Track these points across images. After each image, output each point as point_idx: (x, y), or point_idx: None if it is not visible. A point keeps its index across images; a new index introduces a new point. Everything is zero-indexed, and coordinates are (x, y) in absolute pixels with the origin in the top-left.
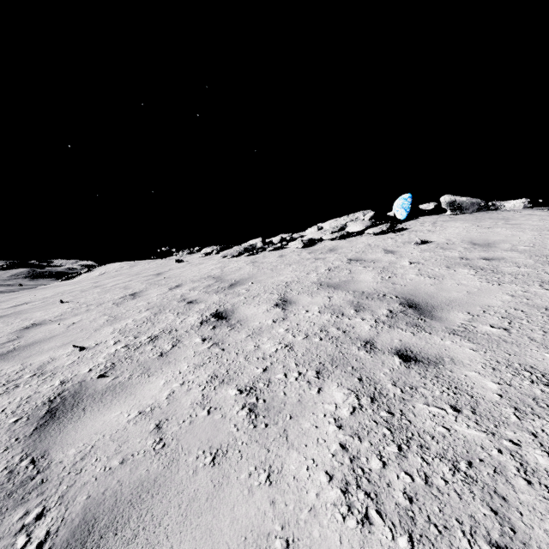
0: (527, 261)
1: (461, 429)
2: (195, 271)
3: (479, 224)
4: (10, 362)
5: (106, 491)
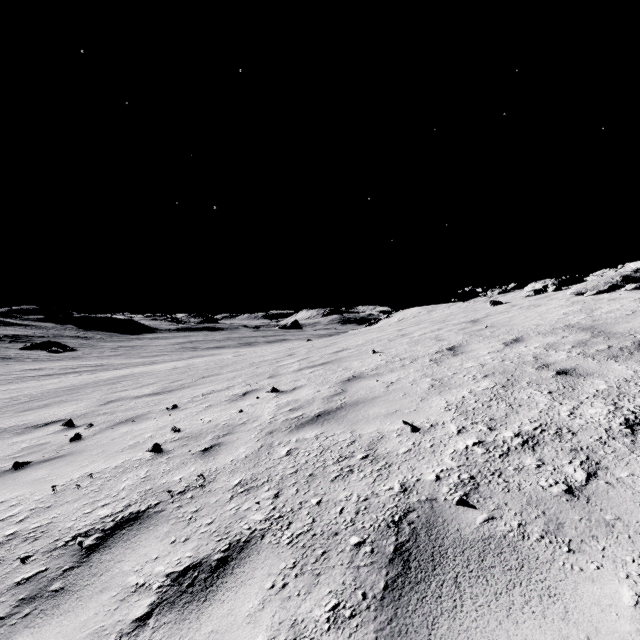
0: None
1: None
2: (532, 317)
3: None
4: (340, 425)
5: None
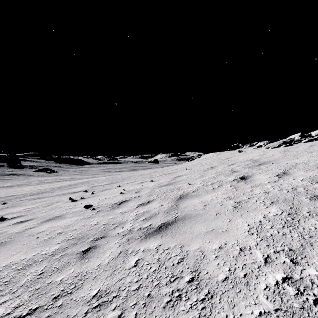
0: None
1: None
2: (245, 157)
3: None
4: (172, 185)
5: (189, 213)
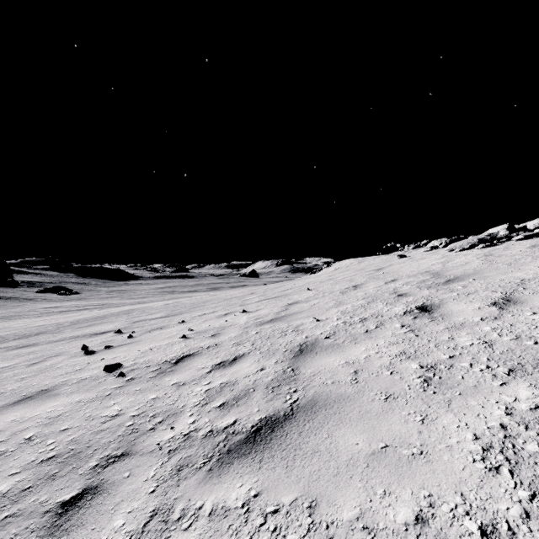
0: None
1: None
2: (413, 266)
3: None
4: (282, 322)
5: (323, 392)
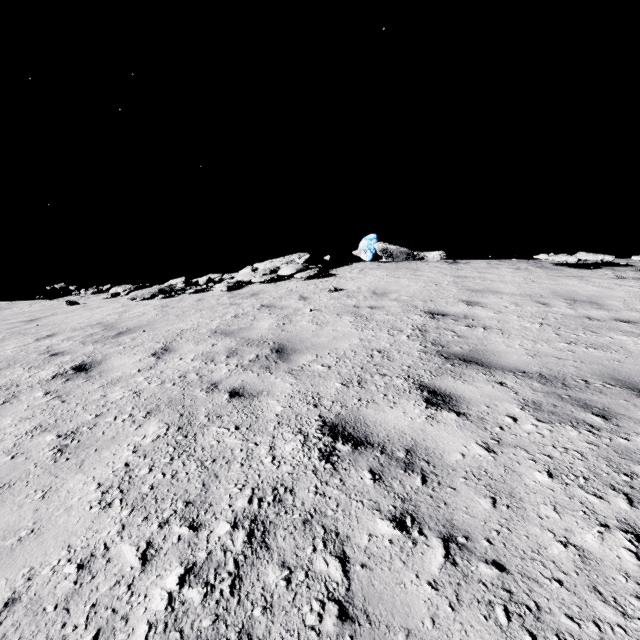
0: (397, 310)
1: (229, 440)
2: (85, 317)
3: (393, 273)
4: None
5: None
